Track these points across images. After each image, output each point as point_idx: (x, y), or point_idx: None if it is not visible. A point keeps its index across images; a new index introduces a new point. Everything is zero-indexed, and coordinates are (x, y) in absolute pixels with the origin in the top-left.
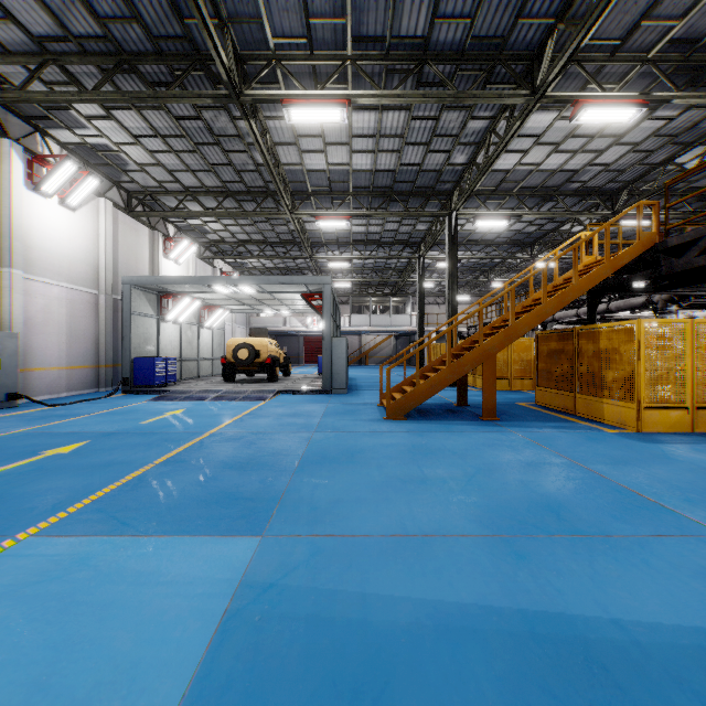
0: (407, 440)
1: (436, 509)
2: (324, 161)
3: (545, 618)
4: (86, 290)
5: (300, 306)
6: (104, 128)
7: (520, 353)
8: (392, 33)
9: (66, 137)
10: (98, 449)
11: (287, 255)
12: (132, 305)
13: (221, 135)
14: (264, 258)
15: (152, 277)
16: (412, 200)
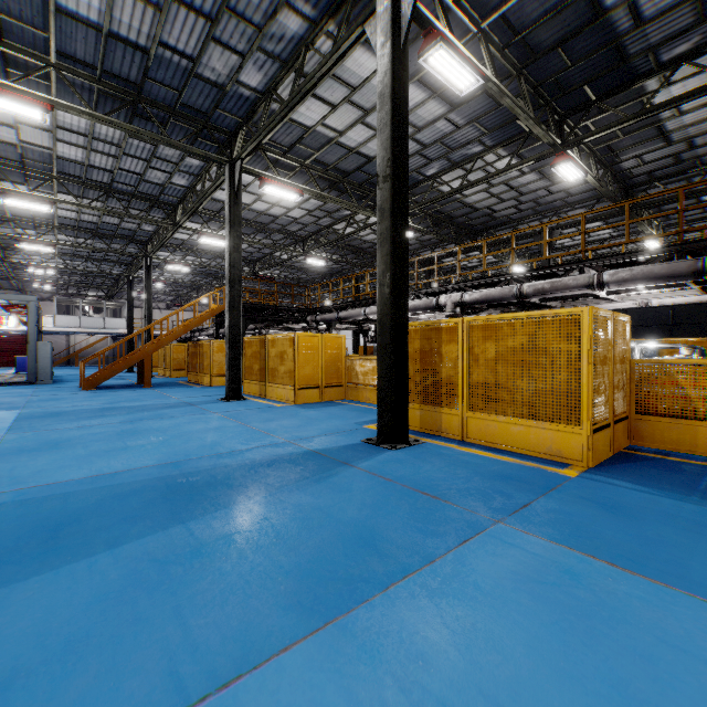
0: (91, 394)
1: (92, 403)
2: None
3: (109, 407)
4: None
5: None
6: None
7: None
8: (86, 177)
9: None
10: None
11: None
12: None
13: None
14: None
15: None
16: (116, 239)
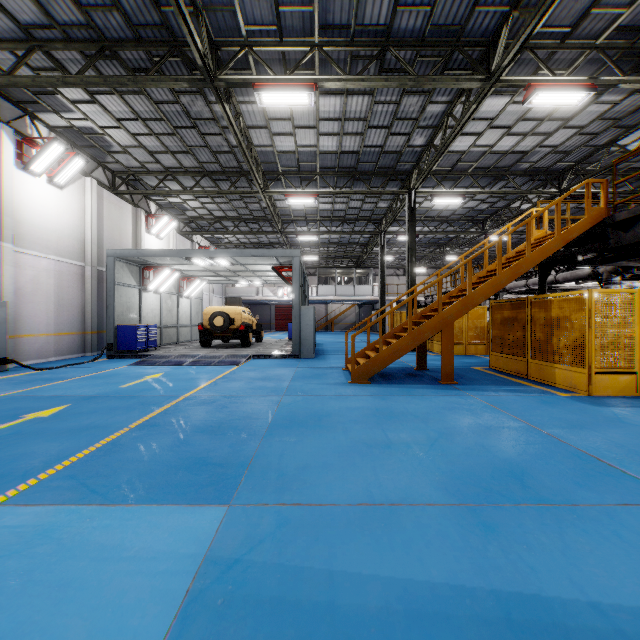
0: (371, 404)
1: (401, 475)
2: (293, 143)
3: (520, 600)
4: (73, 262)
5: (271, 277)
6: (89, 112)
7: (474, 320)
8: (356, 21)
9: (54, 120)
10: (77, 413)
11: (259, 230)
12: (116, 276)
13: (197, 118)
14: (238, 233)
15: (134, 250)
16: (374, 179)
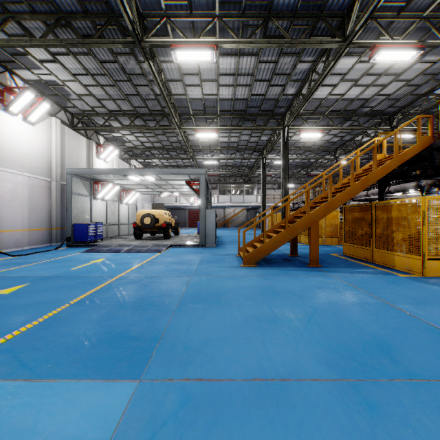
0: (258, 283)
1: (287, 349)
2: (201, 92)
3: None
4: (42, 178)
5: (185, 189)
6: (52, 69)
7: (330, 220)
8: None
9: (27, 75)
10: (32, 291)
11: (177, 157)
12: (73, 188)
13: (131, 73)
14: (162, 159)
15: (86, 169)
16: (258, 119)
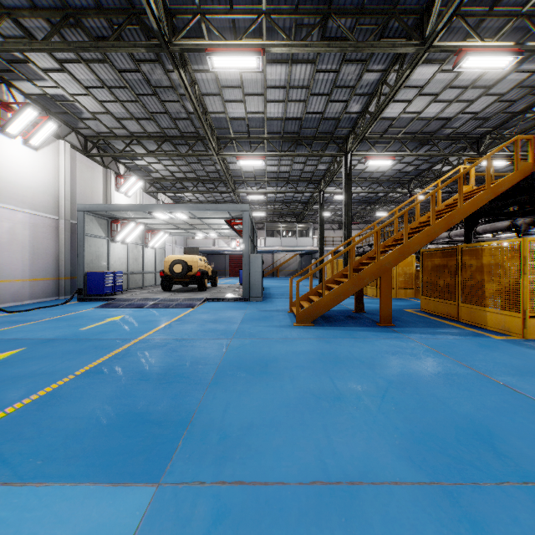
0: (316, 347)
1: (356, 438)
2: (244, 110)
3: None
4: (48, 216)
5: (225, 230)
6: (59, 80)
7: (403, 268)
8: None
9: (29, 88)
10: (29, 357)
11: (215, 190)
12: (86, 228)
13: (157, 86)
14: (196, 192)
15: (102, 205)
16: (314, 144)
